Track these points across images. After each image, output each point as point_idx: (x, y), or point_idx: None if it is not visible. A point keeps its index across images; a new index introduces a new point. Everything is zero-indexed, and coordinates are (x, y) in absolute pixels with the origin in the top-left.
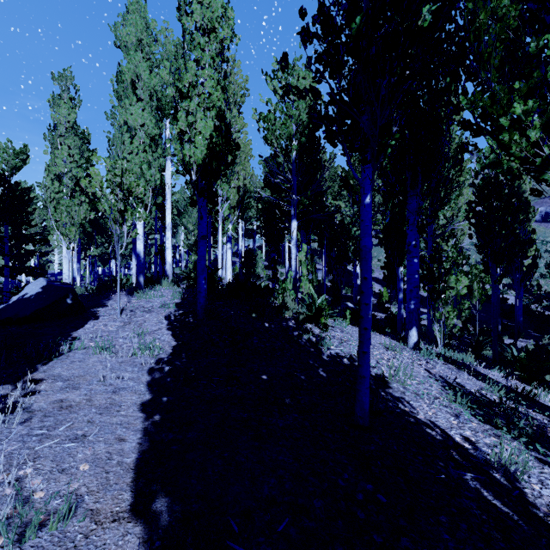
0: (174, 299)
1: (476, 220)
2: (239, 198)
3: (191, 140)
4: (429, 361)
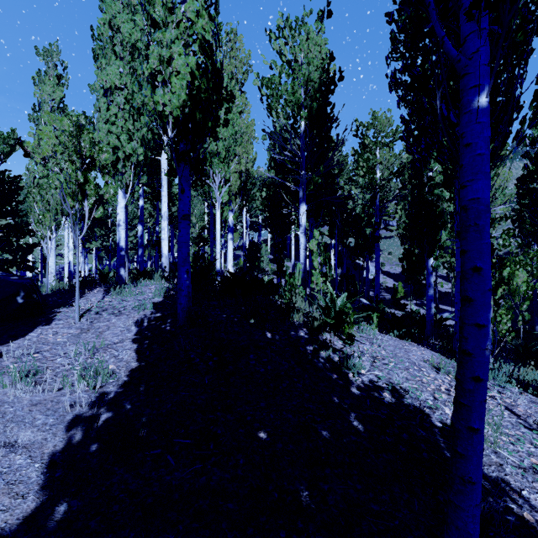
0: (156, 297)
1: (533, 199)
2: (241, 185)
3: (165, 82)
4: (500, 389)
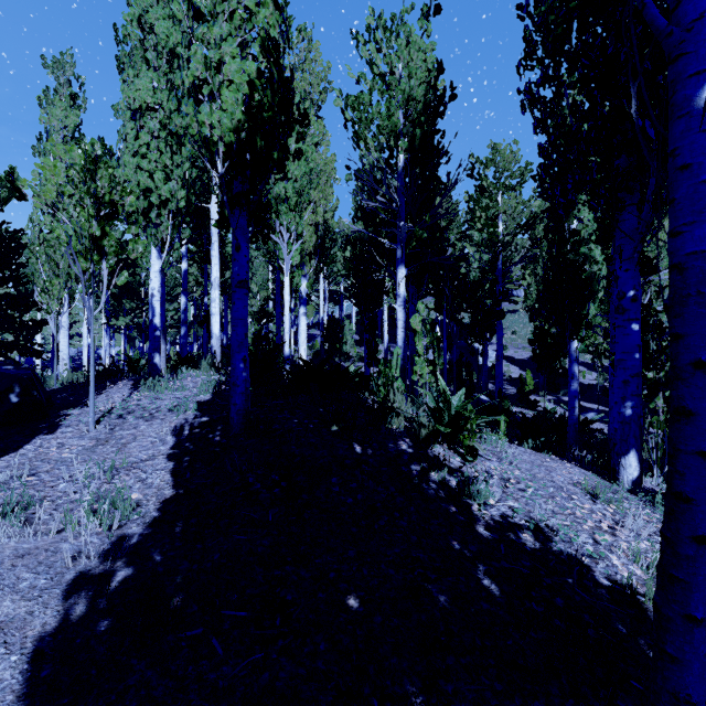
0: (201, 394)
1: None
2: (317, 241)
3: (213, 96)
4: None
